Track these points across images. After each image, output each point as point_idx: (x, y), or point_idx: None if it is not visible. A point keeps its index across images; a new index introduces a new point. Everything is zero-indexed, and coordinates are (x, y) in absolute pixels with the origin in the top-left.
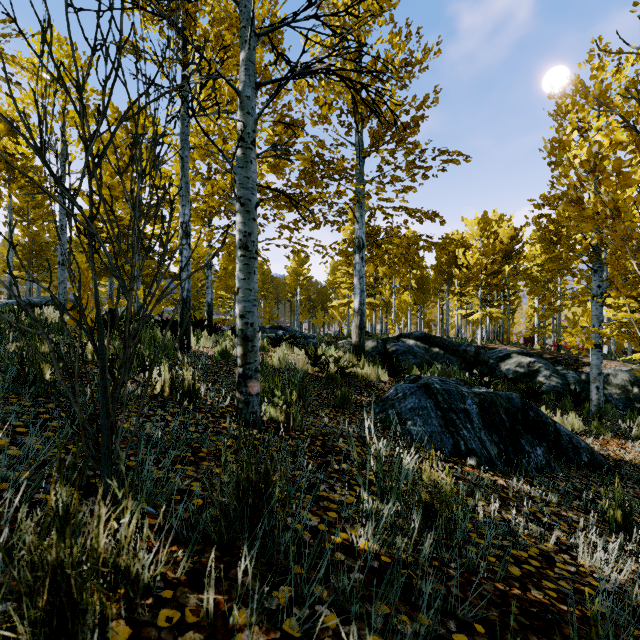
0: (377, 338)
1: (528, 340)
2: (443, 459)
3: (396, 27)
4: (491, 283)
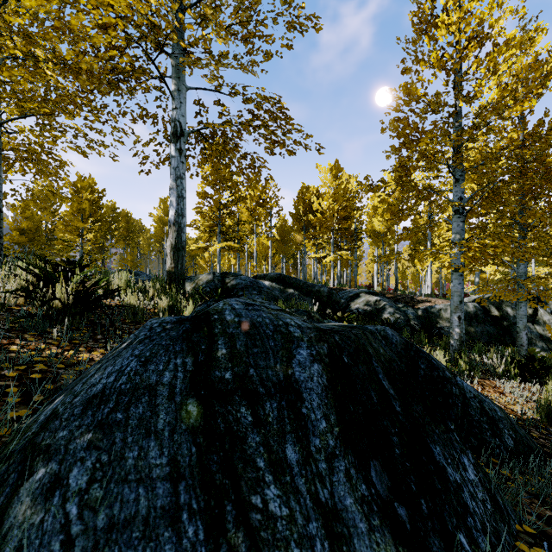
0: None
1: (369, 287)
2: None
3: None
4: (342, 227)
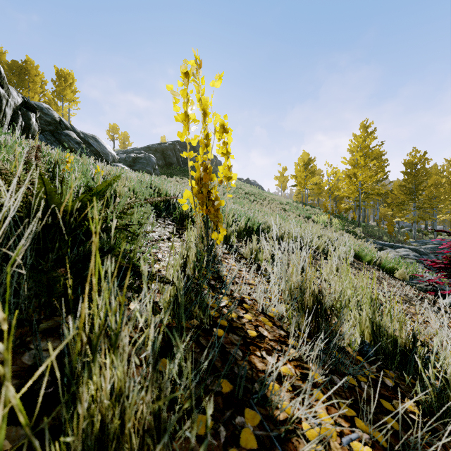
0: None
1: None
2: None
3: None
4: None
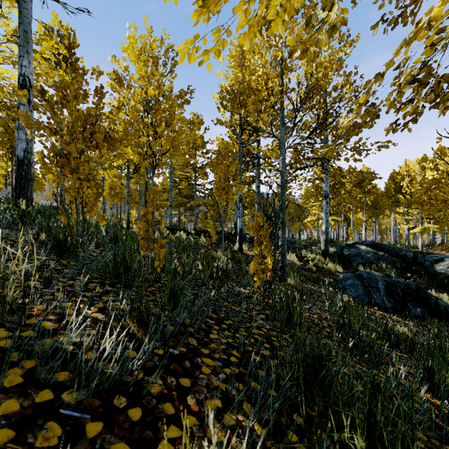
0: (338, 244)
1: None
2: (362, 305)
3: (347, 76)
4: None
